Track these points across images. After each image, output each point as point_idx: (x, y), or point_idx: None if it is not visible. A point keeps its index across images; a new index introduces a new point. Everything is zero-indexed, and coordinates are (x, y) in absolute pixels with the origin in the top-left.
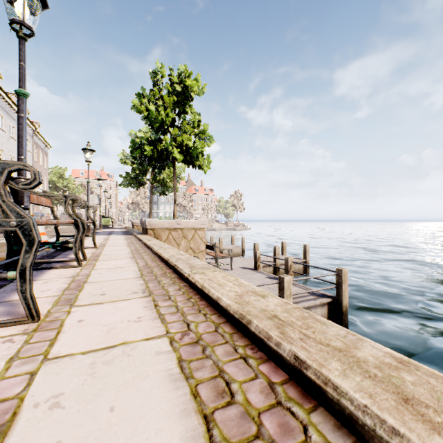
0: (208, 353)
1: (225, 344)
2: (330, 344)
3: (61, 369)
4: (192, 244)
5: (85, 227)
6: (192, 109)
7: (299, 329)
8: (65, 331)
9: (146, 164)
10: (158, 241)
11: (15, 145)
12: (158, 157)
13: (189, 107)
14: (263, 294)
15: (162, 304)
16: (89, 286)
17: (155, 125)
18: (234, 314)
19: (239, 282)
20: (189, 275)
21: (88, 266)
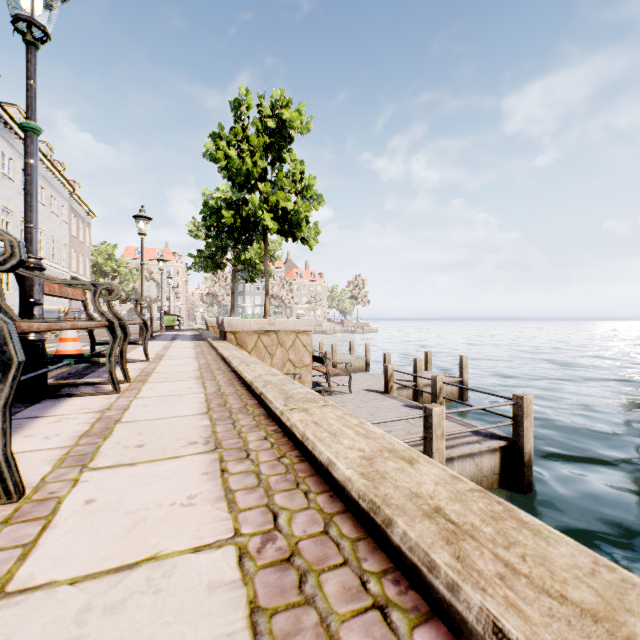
0: (310, 590)
1: (342, 567)
2: (567, 595)
3: (19, 625)
4: (292, 355)
5: (127, 331)
6: (291, 154)
7: (491, 546)
8: (57, 524)
9: (225, 237)
10: (241, 352)
11: (46, 214)
12: (242, 226)
13: (287, 152)
14: (409, 456)
15: (233, 469)
16: (122, 430)
17: (237, 179)
18: (360, 500)
19: (365, 428)
20: (282, 412)
21: (130, 393)
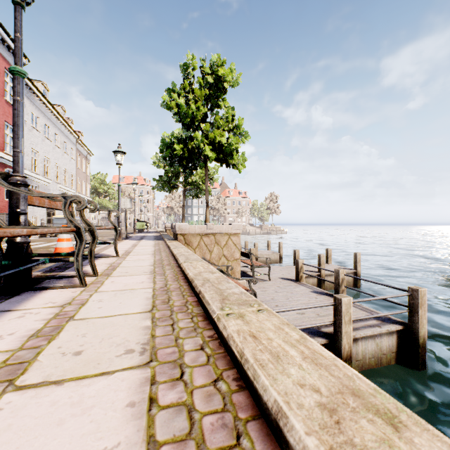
0: None
1: None
2: None
3: None
4: (226, 251)
5: (95, 235)
6: (225, 102)
7: None
8: None
9: (177, 165)
10: (187, 250)
11: (60, 153)
12: (189, 156)
13: (222, 101)
14: (385, 409)
15: (163, 398)
16: (70, 330)
17: (185, 121)
18: None
19: (309, 347)
20: (218, 318)
21: (93, 286)
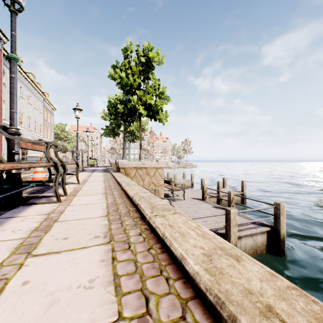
0: None
1: None
2: None
3: None
4: (154, 180)
5: (66, 168)
6: (153, 75)
7: None
8: None
9: (119, 119)
10: (127, 178)
11: (31, 109)
12: (128, 113)
13: (151, 74)
14: (235, 254)
15: (120, 257)
16: (57, 227)
17: (125, 88)
18: (207, 293)
19: (201, 230)
20: (150, 217)
21: (66, 202)
